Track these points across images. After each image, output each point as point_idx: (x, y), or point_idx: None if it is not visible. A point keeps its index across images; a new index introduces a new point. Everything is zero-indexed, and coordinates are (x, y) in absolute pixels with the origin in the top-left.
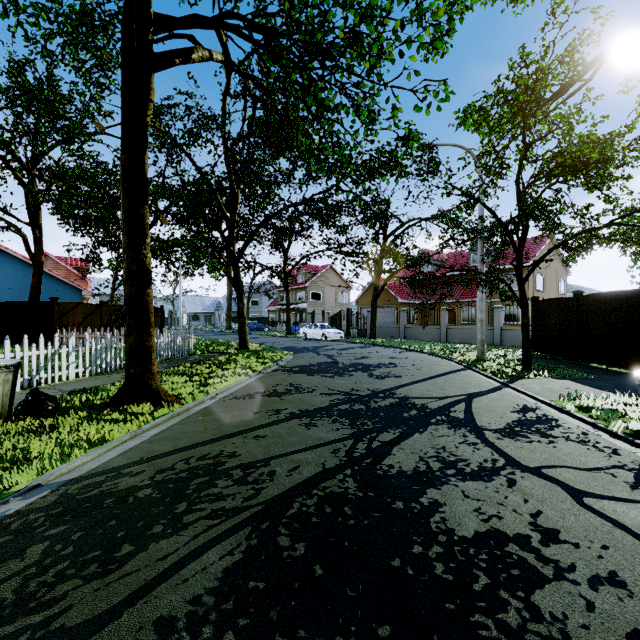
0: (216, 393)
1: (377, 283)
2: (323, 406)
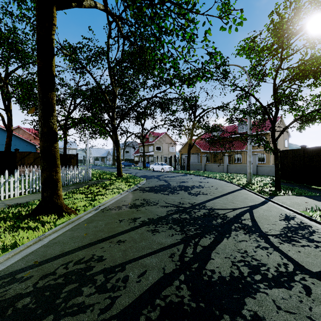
0: (99, 206)
1: (190, 141)
2: (163, 215)
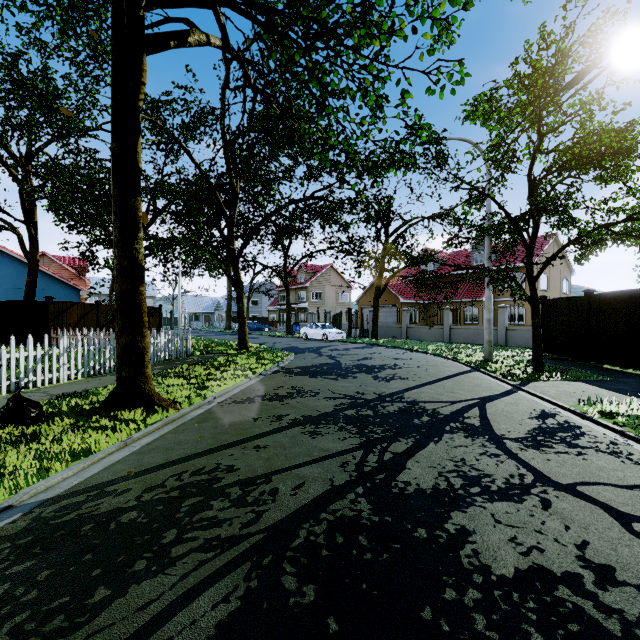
0: (214, 397)
1: (379, 282)
2: (328, 411)
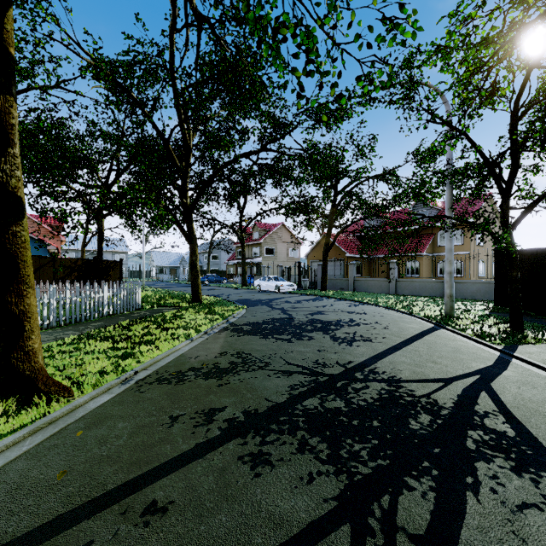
0: (135, 371)
1: (328, 237)
2: (280, 401)
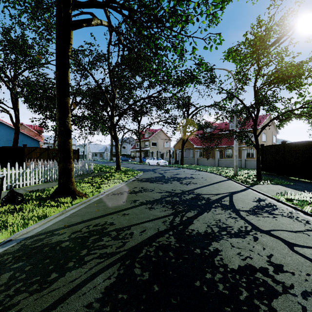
0: (104, 192)
1: (184, 137)
2: (158, 198)
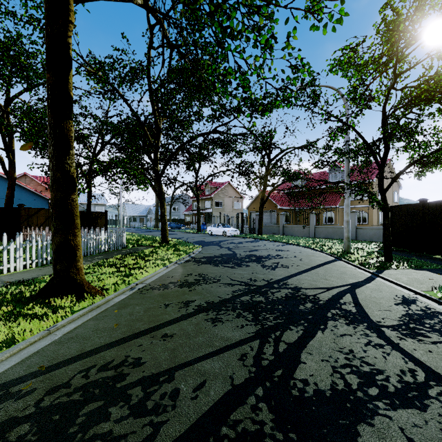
0: (136, 283)
1: (263, 194)
2: (227, 298)
